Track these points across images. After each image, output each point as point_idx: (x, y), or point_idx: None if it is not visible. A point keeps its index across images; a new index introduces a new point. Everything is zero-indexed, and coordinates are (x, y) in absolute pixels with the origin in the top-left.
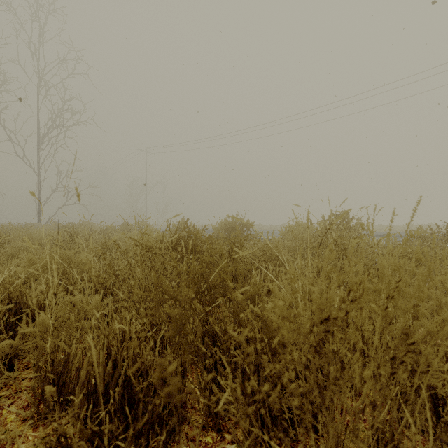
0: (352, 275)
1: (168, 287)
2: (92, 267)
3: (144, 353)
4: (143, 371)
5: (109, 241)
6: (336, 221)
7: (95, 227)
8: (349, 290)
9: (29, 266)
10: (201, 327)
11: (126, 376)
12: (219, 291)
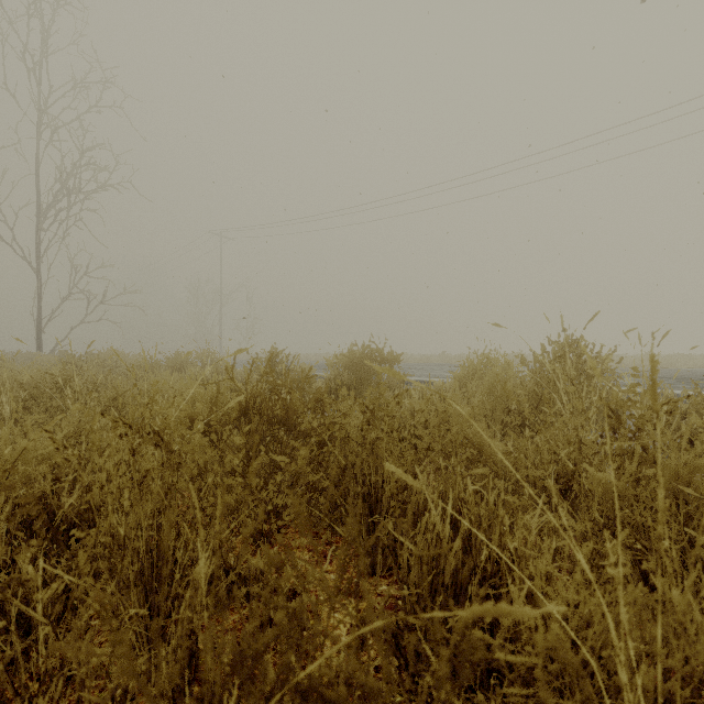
0: None
1: None
2: None
3: None
4: None
5: (126, 395)
6: None
7: (128, 360)
8: None
9: None
10: None
11: None
12: None
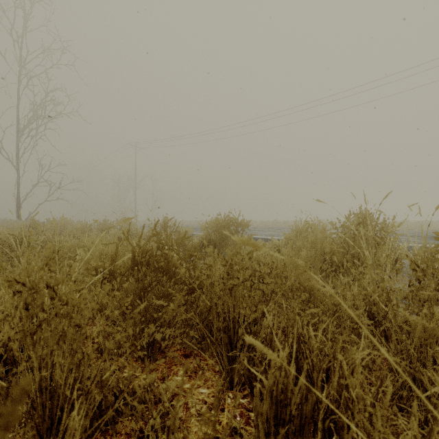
0: None
1: None
2: None
3: None
4: None
5: (61, 249)
6: None
7: (73, 224)
8: None
9: None
10: None
11: None
12: None
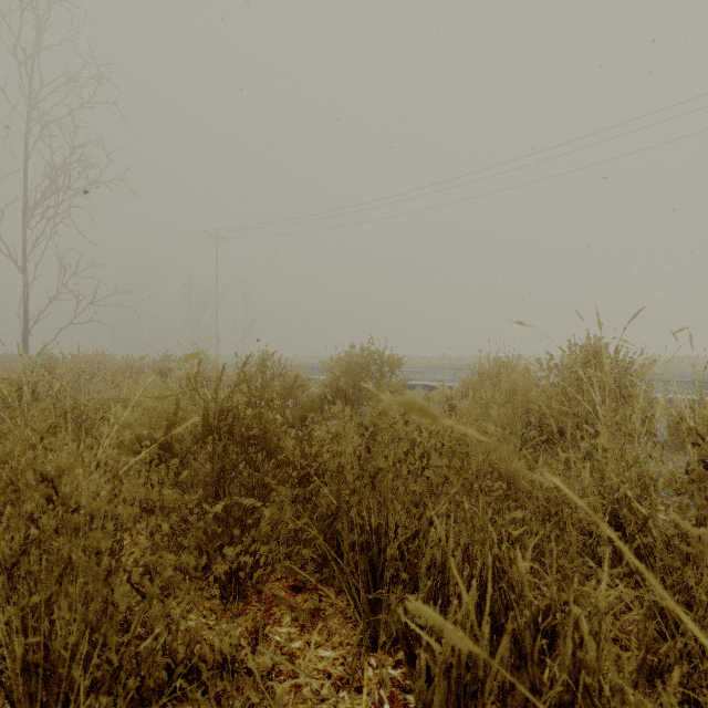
0: None
1: None
2: None
3: None
4: None
5: (88, 405)
6: None
7: (114, 362)
8: None
9: None
10: None
11: None
12: None
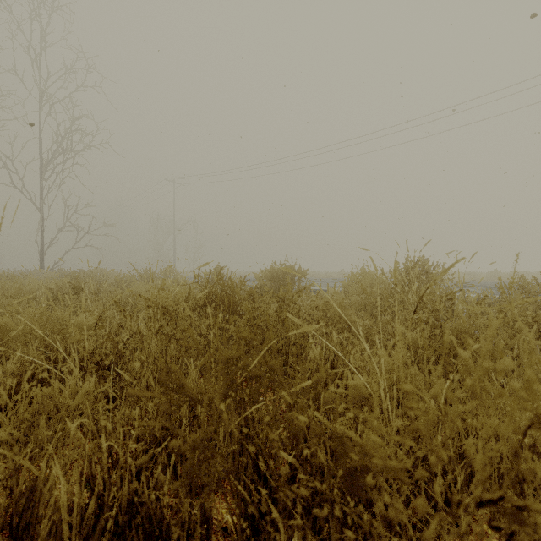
0: (536, 402)
1: (184, 382)
2: (85, 337)
3: (145, 489)
4: (145, 517)
5: (122, 296)
6: (439, 276)
7: (110, 275)
8: (525, 429)
9: (3, 333)
10: (238, 442)
11: (118, 524)
12: (265, 385)
